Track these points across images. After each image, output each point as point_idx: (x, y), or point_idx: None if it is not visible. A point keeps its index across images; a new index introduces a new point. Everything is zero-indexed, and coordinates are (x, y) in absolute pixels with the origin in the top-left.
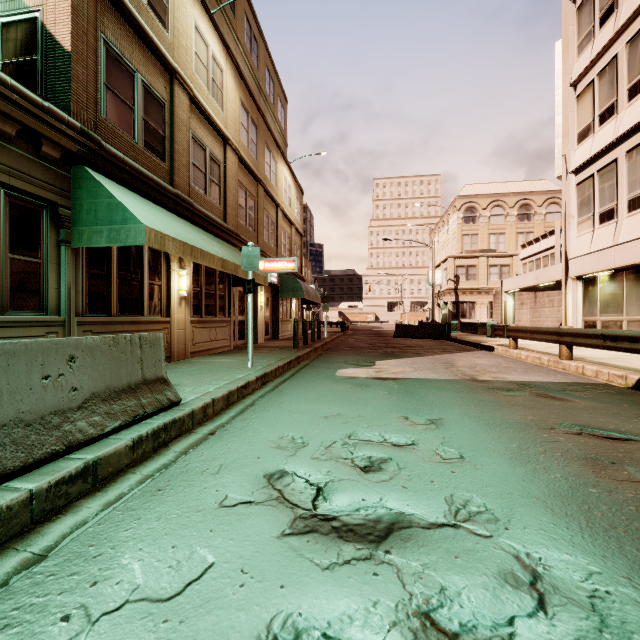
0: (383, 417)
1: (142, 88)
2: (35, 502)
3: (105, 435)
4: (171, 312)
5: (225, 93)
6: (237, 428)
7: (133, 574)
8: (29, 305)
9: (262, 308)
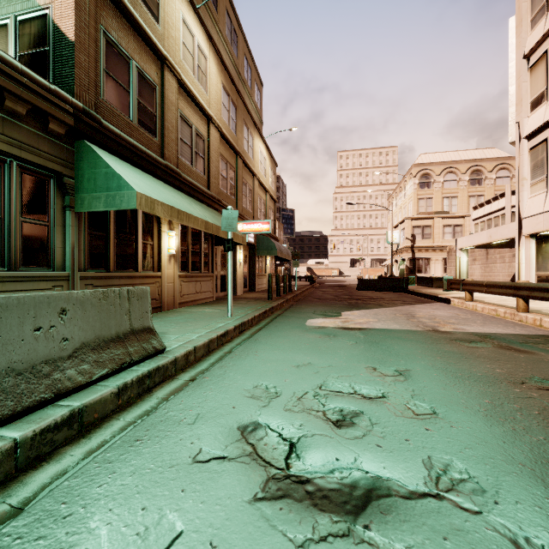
0: (352, 367)
1: (137, 73)
2: (20, 450)
3: (93, 382)
4: (162, 268)
5: (209, 78)
6: (215, 376)
7: (99, 542)
8: (38, 262)
9: (241, 264)
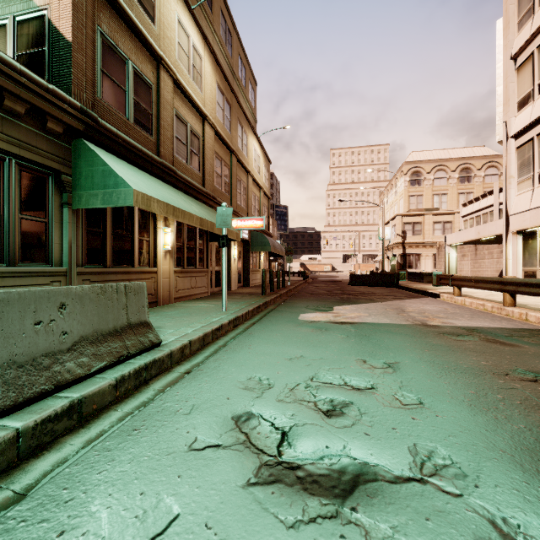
0: (342, 360)
1: (133, 73)
2: (21, 440)
3: (92, 374)
4: (157, 264)
5: (203, 77)
6: (210, 368)
7: (100, 524)
8: (37, 258)
9: (235, 260)
